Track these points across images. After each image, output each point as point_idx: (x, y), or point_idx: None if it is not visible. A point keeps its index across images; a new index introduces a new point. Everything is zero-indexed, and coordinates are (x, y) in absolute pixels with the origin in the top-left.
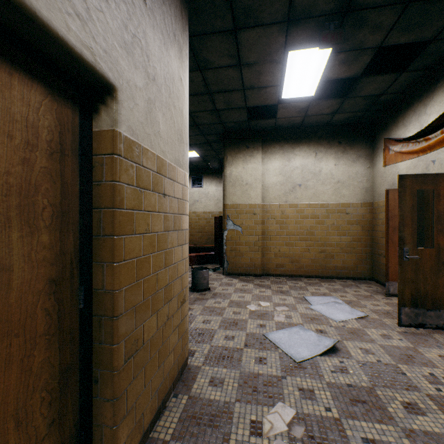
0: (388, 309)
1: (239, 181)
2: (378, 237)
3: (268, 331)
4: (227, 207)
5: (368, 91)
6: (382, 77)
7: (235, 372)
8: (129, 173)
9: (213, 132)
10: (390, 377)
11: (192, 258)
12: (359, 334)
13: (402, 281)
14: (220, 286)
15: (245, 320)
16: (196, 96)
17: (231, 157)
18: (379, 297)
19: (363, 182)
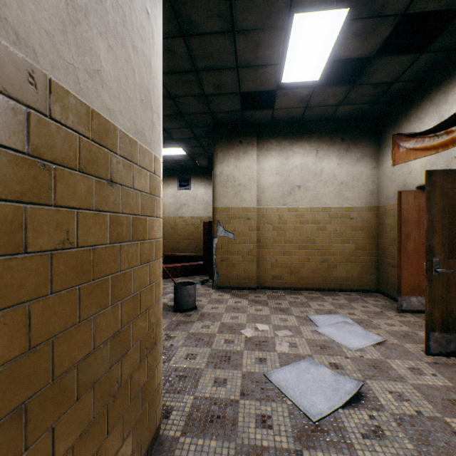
0: (406, 330)
1: (231, 181)
2: (385, 245)
3: (270, 368)
4: (218, 210)
5: (379, 76)
6: (399, 58)
7: (229, 447)
8: (2, 120)
9: (201, 125)
10: (442, 442)
11: (177, 269)
12: (382, 368)
13: (431, 300)
14: (209, 304)
15: (240, 353)
16: (180, 74)
17: (222, 153)
18: (392, 314)
19: (368, 184)
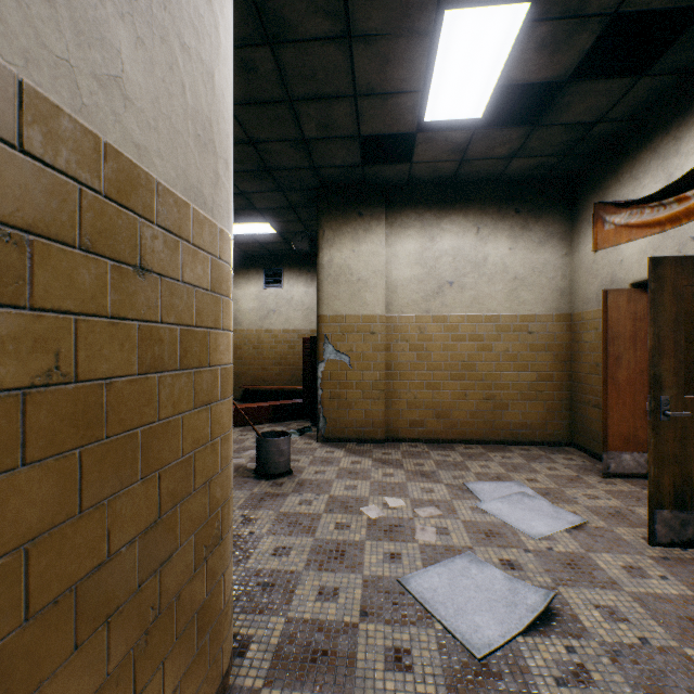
0: (616, 506)
1: (346, 274)
2: (582, 373)
3: (407, 570)
4: (325, 320)
5: (575, 113)
6: (605, 84)
7: None
8: None
9: (299, 187)
10: (683, 691)
11: (263, 411)
12: (583, 567)
13: (658, 459)
14: (311, 466)
15: (359, 545)
16: (265, 105)
17: (331, 231)
18: (594, 481)
19: (556, 280)
